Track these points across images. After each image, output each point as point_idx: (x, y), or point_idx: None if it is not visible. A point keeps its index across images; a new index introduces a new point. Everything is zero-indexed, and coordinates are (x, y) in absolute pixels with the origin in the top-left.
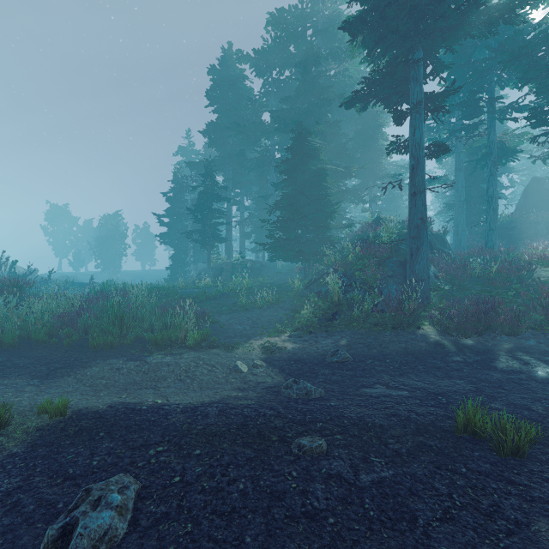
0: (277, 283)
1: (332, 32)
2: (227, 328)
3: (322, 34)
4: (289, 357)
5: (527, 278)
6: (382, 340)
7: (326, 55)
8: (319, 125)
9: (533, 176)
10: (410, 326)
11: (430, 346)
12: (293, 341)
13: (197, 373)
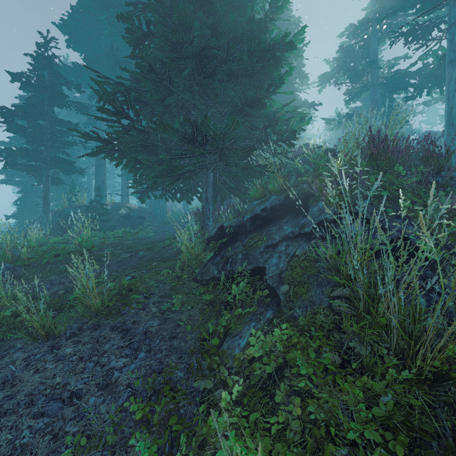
0: (151, 239)
1: None
2: None
3: None
4: None
5: None
6: None
7: None
8: None
9: None
10: None
11: None
12: None
13: None
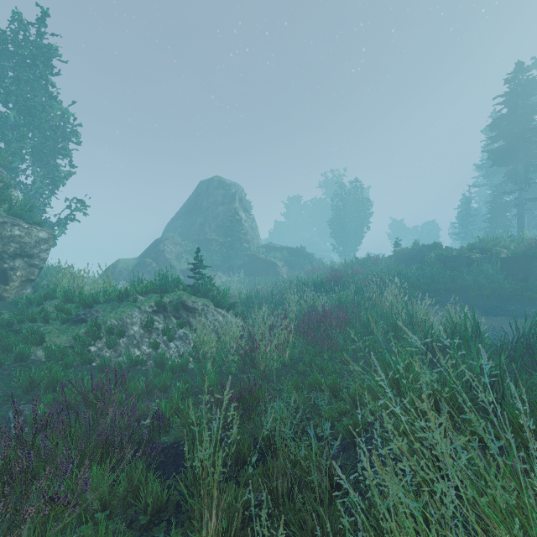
0: None
1: None
2: None
3: None
4: None
5: None
6: None
7: None
8: None
9: None
10: None
11: None
12: None
13: None
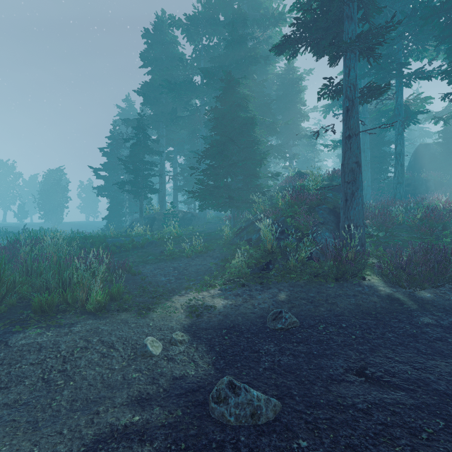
0: (206, 231)
1: (257, 1)
2: (149, 281)
3: (248, 3)
4: (220, 322)
5: (450, 225)
6: (326, 294)
7: (252, 21)
8: (247, 80)
9: (414, 145)
10: (354, 277)
11: (385, 302)
12: (224, 297)
13: (82, 363)
